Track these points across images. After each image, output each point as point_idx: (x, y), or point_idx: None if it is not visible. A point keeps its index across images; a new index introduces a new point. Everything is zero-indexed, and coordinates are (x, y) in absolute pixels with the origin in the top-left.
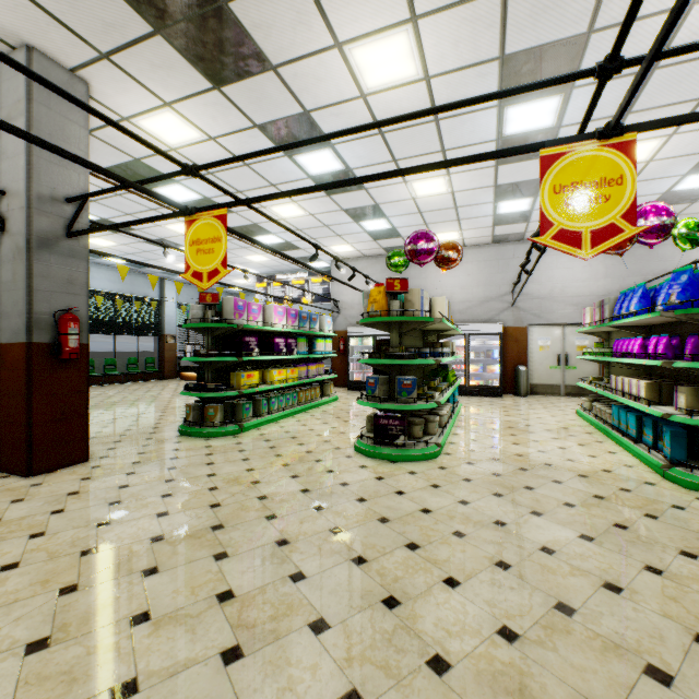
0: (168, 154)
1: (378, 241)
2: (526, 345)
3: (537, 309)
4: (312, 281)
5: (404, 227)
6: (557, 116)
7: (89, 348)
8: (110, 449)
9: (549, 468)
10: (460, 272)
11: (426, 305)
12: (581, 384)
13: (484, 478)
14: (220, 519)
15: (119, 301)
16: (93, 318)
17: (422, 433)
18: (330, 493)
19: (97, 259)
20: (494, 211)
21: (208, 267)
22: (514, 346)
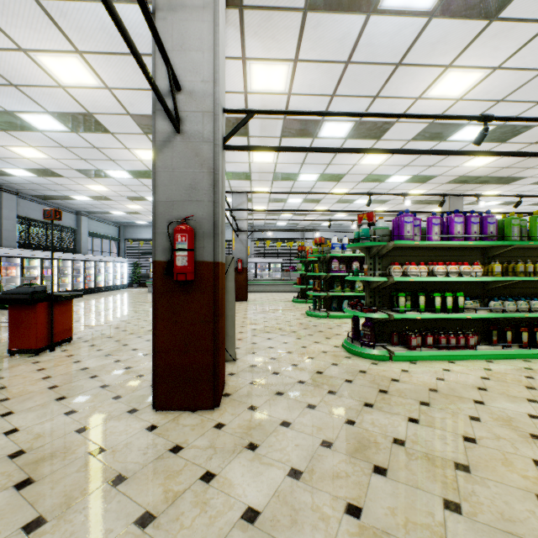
0: None
1: None
2: None
3: None
4: None
5: None
6: None
7: None
8: None
9: None
10: None
11: None
12: None
13: None
14: None
15: None
16: None
17: None
18: None
19: None
20: None
21: None
22: None
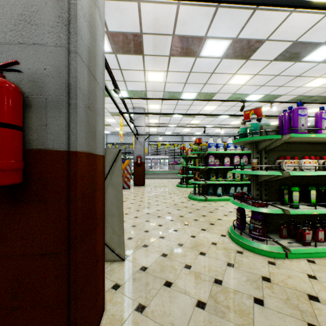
0: None
1: None
2: None
3: None
4: None
5: None
6: None
7: None
8: None
9: None
10: None
11: None
12: None
13: None
14: None
15: None
16: None
17: None
18: None
19: None
20: None
21: None
22: None
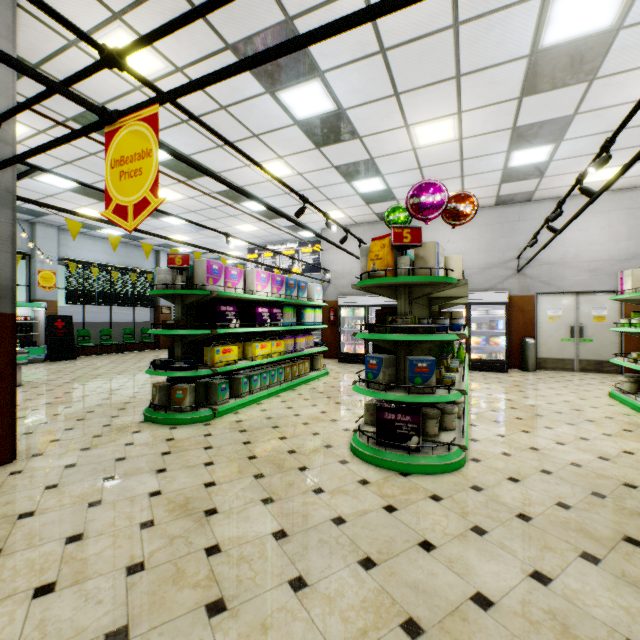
0: (68, 20)
1: (371, 206)
2: (534, 315)
3: (547, 276)
4: (302, 251)
5: (400, 188)
6: (621, 9)
7: (15, 319)
8: (53, 441)
9: (637, 493)
10: (458, 237)
11: (441, 263)
12: (620, 362)
13: (549, 515)
14: (129, 609)
15: (115, 273)
16: (89, 289)
17: (437, 428)
18: (317, 541)
19: (92, 231)
20: (504, 163)
21: (133, 196)
22: (520, 317)
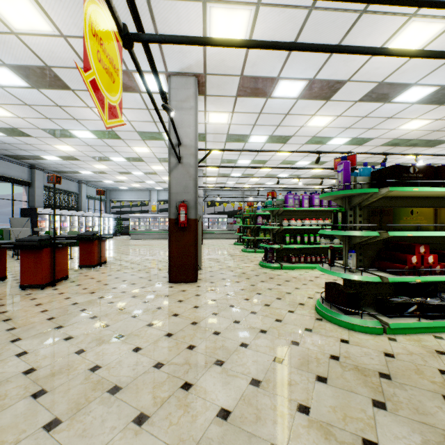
0: None
1: None
2: None
3: None
4: None
5: None
6: None
7: None
8: None
9: None
10: None
11: None
12: None
13: None
14: None
15: None
16: None
17: None
18: None
19: None
20: None
21: None
22: None
